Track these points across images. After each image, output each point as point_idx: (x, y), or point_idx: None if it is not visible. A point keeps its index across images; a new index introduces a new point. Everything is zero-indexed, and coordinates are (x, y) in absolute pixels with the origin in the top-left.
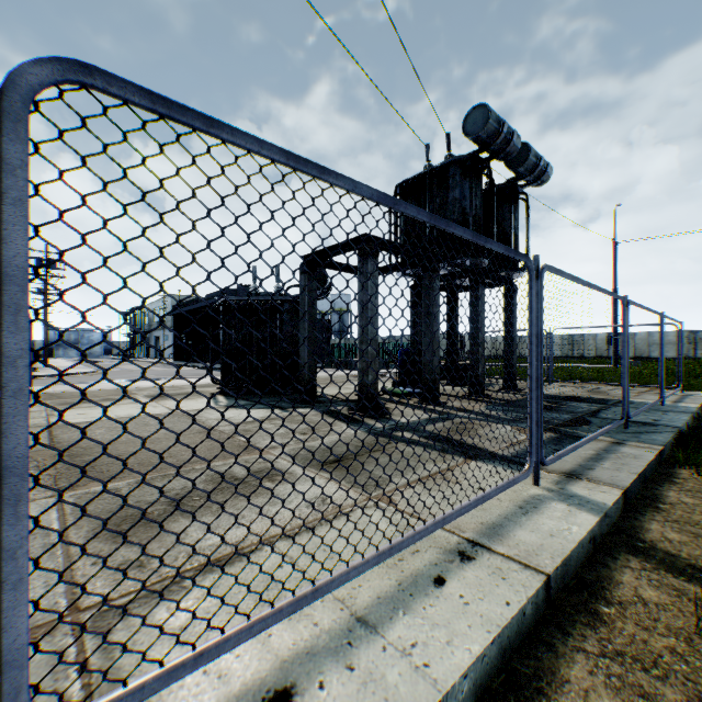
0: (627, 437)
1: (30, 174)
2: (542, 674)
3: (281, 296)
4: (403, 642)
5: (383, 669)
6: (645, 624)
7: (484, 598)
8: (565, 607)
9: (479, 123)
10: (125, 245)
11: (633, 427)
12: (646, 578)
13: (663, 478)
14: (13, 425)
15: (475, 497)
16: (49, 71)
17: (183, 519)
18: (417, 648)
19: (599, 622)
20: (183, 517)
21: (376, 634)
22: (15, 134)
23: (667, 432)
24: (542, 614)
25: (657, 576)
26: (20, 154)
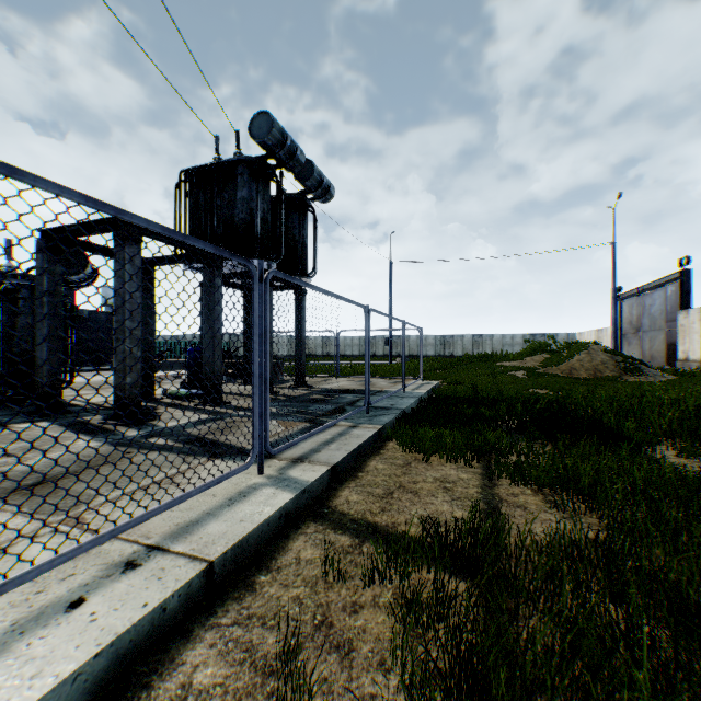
0: (365, 420)
1: None
2: (161, 665)
3: (14, 278)
4: None
5: None
6: (289, 581)
7: (121, 607)
8: (227, 587)
9: (264, 129)
10: None
11: (374, 411)
12: (314, 539)
13: (375, 451)
14: None
15: (171, 499)
16: None
17: None
18: None
19: (250, 592)
20: None
21: None
22: None
23: (394, 414)
24: (199, 602)
25: (323, 535)
26: None
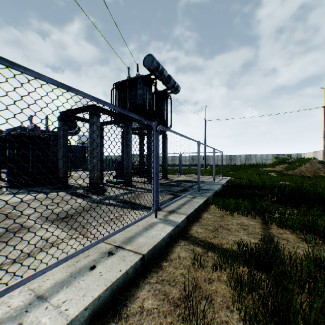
0: (198, 195)
1: None
2: (129, 297)
3: (49, 132)
4: (59, 302)
5: (41, 319)
6: (177, 266)
7: (110, 271)
8: (150, 266)
9: (150, 62)
10: None
11: (202, 191)
12: (184, 248)
13: (205, 209)
14: None
15: (123, 226)
16: None
17: None
18: (65, 303)
19: (160, 269)
20: None
21: (45, 302)
22: None
23: (211, 192)
24: (139, 272)
25: (188, 246)
26: None
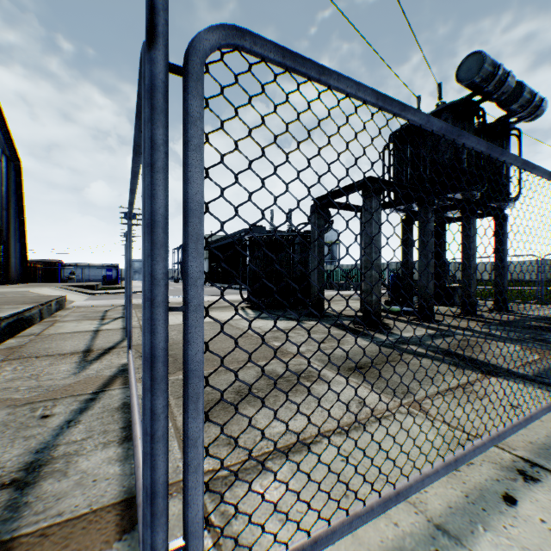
0: None
1: (203, 125)
2: None
3: (293, 232)
4: None
5: None
6: None
7: None
8: None
9: (473, 69)
10: (262, 182)
11: None
12: None
13: None
14: (194, 334)
15: (521, 416)
16: (216, 37)
17: (250, 407)
18: None
19: None
20: (250, 405)
21: (463, 547)
22: (195, 91)
23: None
24: None
25: None
26: (198, 108)
